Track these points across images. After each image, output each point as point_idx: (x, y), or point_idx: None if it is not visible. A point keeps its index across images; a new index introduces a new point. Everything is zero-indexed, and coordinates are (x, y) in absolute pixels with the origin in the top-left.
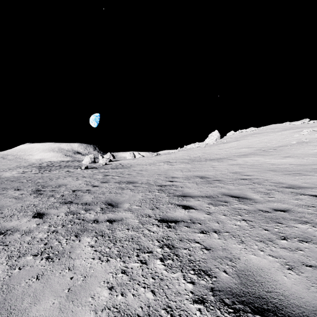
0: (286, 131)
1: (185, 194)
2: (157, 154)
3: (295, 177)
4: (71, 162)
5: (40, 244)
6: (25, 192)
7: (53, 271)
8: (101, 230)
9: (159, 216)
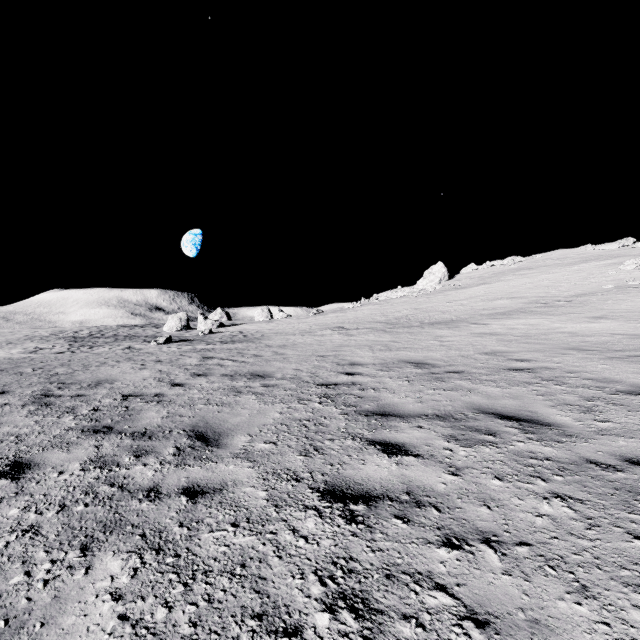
0: (587, 262)
1: (385, 408)
2: (317, 312)
3: (639, 366)
4: (140, 329)
5: None
6: (13, 401)
7: None
8: (161, 527)
9: (322, 477)
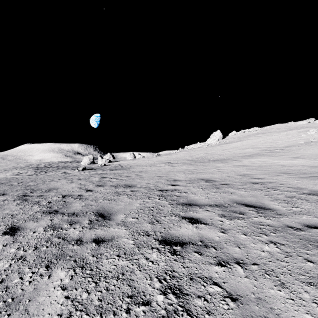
0: (291, 130)
1: (190, 202)
2: (157, 155)
3: (315, 181)
4: (70, 163)
5: None
6: (8, 198)
7: None
8: (83, 257)
9: (160, 234)
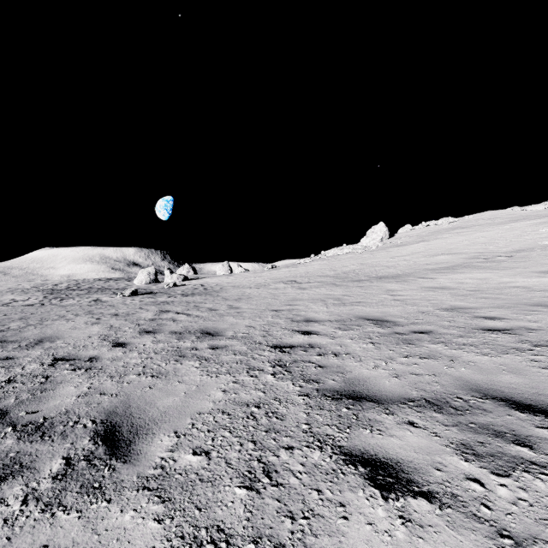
0: (517, 222)
1: (355, 386)
2: (272, 267)
3: None
4: (114, 282)
5: None
6: None
7: None
8: None
9: None
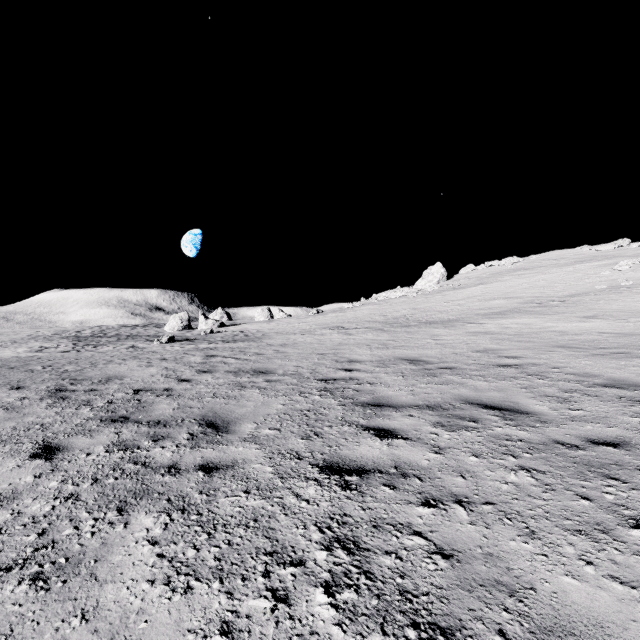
0: (582, 263)
1: (379, 400)
2: (317, 312)
3: (619, 362)
4: (142, 328)
5: (28, 534)
6: (30, 395)
7: (39, 624)
8: (183, 494)
9: (321, 456)
